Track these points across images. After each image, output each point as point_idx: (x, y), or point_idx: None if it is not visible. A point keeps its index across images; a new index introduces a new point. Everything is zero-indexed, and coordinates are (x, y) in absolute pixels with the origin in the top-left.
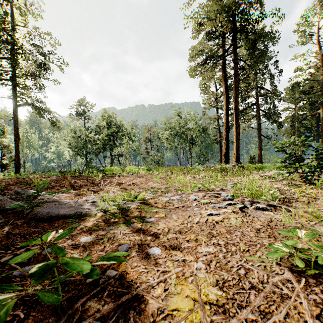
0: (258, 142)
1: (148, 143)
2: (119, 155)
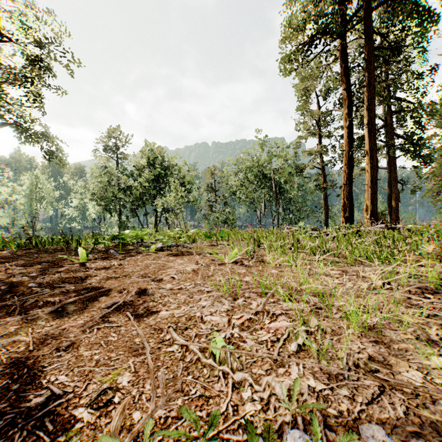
0: (386, 190)
1: (211, 192)
2: (168, 210)
